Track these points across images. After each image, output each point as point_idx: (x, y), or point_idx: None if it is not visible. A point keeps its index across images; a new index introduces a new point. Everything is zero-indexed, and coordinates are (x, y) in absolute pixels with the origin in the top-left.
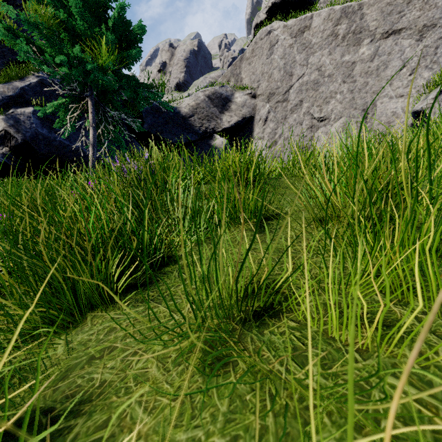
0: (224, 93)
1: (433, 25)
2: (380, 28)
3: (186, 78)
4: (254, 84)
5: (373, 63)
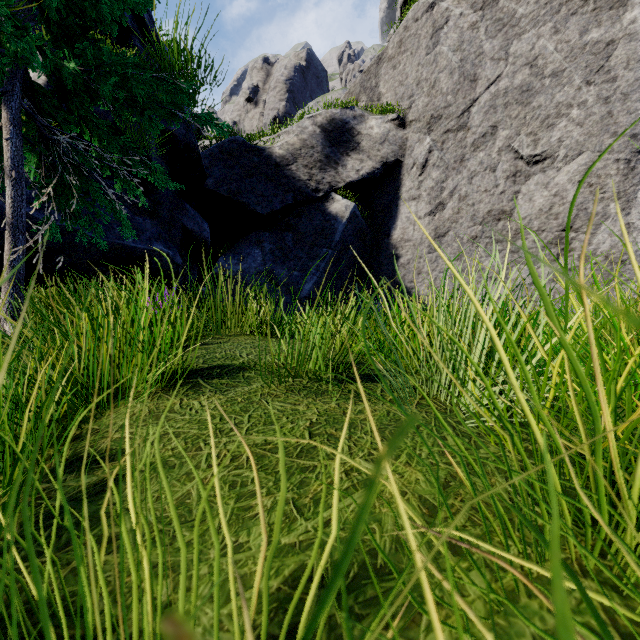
0: (350, 120)
1: None
2: None
3: (288, 109)
4: (402, 103)
5: None
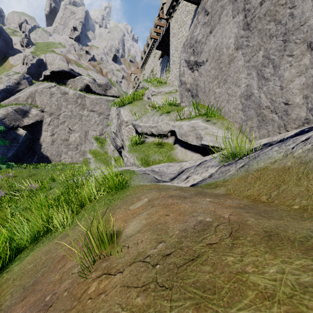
0: (25, 109)
1: (102, 113)
2: (90, 107)
3: None
4: (43, 106)
5: (88, 118)
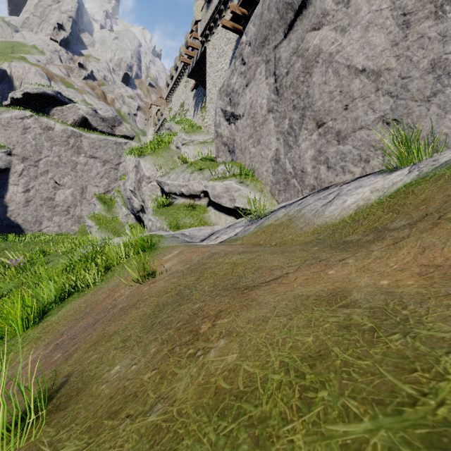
0: None
1: (108, 161)
2: (89, 152)
3: None
4: (10, 146)
5: (86, 167)
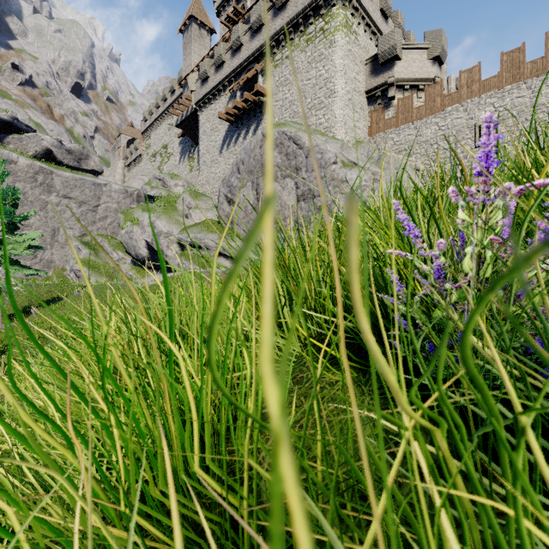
0: None
1: (85, 203)
2: (62, 191)
3: None
4: None
5: (58, 208)
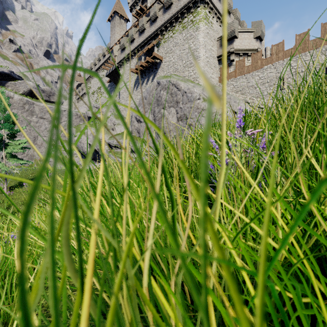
0: None
1: None
2: (39, 114)
3: None
4: None
5: (37, 124)
